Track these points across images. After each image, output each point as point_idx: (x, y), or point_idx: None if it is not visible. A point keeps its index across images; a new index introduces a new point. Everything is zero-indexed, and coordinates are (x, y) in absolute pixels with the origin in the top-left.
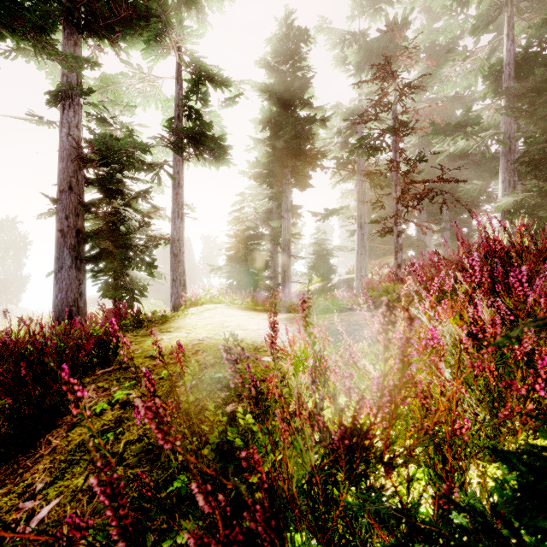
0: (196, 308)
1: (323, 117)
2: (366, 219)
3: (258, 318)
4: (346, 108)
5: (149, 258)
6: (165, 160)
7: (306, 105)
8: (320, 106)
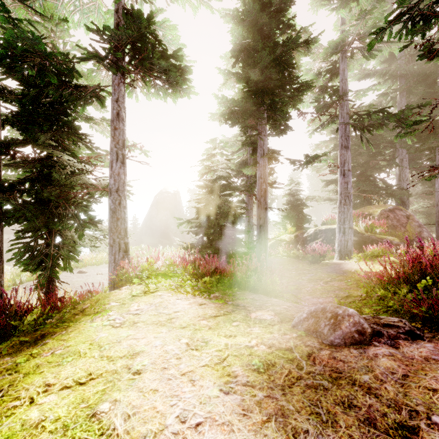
0: (129, 290)
1: (308, 38)
2: (350, 166)
3: (204, 358)
4: (329, 44)
5: (85, 214)
6: (99, 83)
7: (286, 28)
8: (303, 28)
